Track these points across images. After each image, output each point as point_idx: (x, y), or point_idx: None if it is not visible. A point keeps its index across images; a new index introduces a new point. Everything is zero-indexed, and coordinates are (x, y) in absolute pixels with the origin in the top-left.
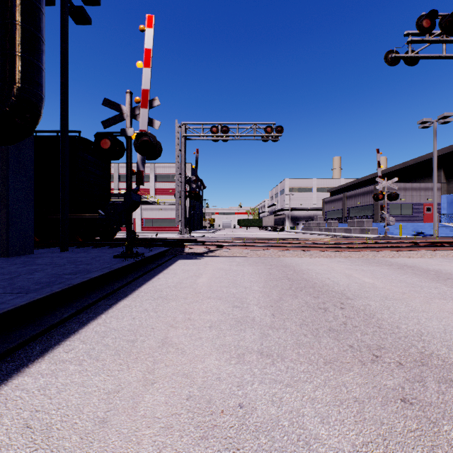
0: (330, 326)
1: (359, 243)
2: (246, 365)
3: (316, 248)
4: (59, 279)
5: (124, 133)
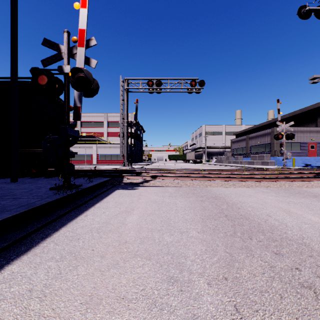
0: None
1: (271, 174)
2: None
3: (237, 178)
4: None
5: (61, 70)
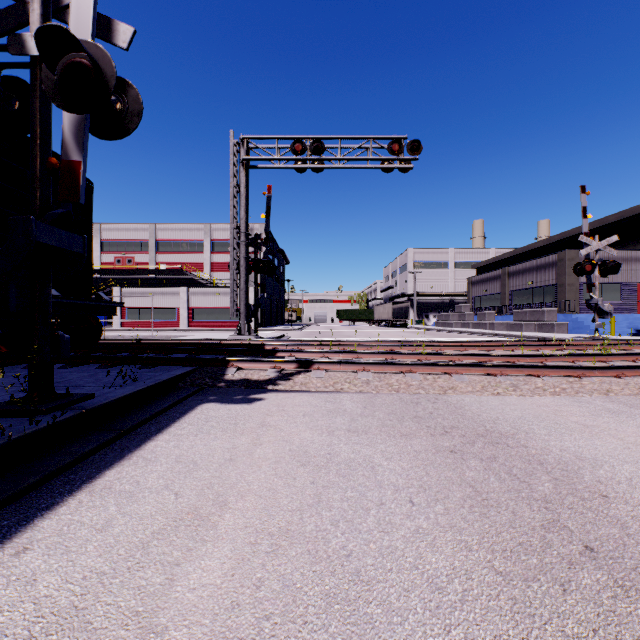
0: None
1: (589, 355)
2: None
3: (519, 368)
4: None
5: (20, 47)
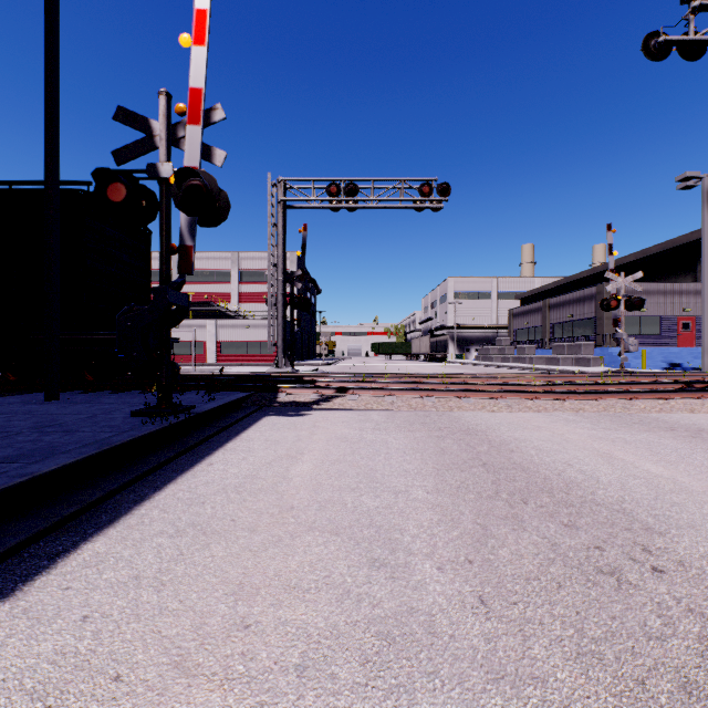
0: (677, 666)
1: (589, 384)
2: None
3: (517, 393)
4: None
5: (155, 172)
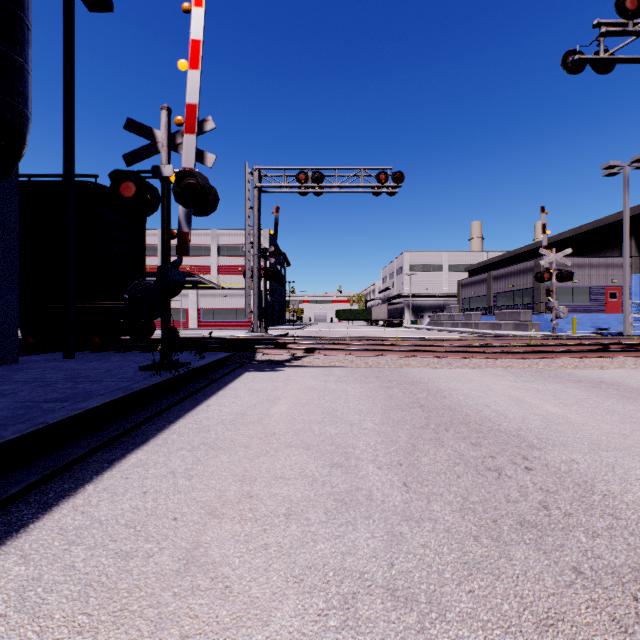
0: (520, 514)
1: (520, 346)
2: (363, 635)
3: (457, 353)
4: (31, 411)
5: (158, 173)
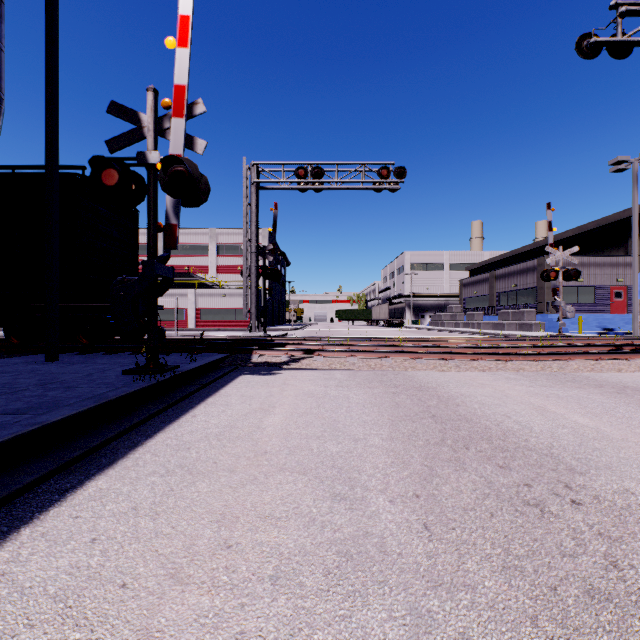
0: (584, 577)
1: (529, 347)
2: None
3: (465, 354)
4: None
5: (144, 159)
